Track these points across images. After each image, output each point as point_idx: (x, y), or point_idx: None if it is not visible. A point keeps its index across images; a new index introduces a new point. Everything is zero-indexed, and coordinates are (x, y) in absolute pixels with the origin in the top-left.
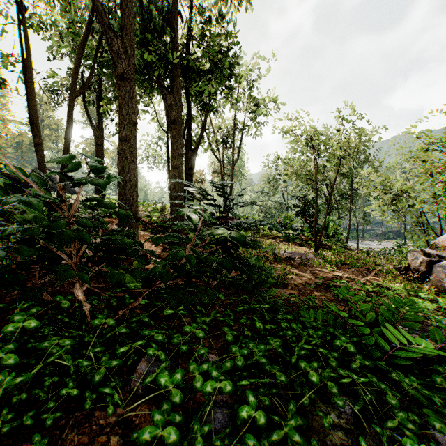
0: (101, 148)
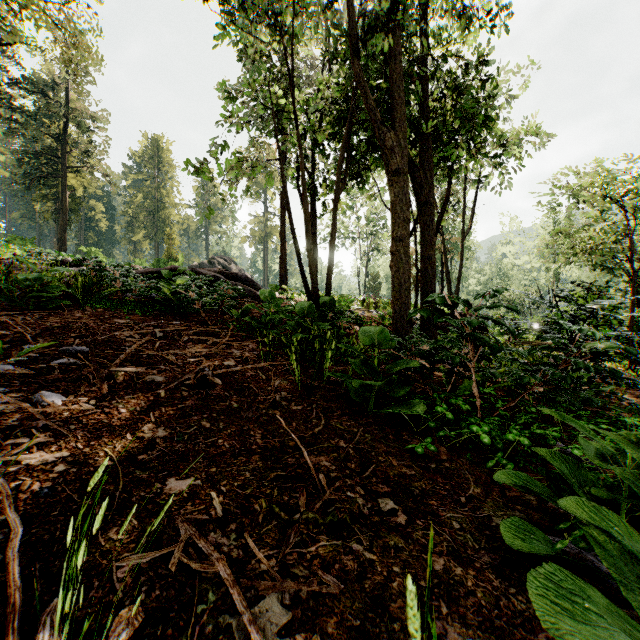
0: (315, 237)
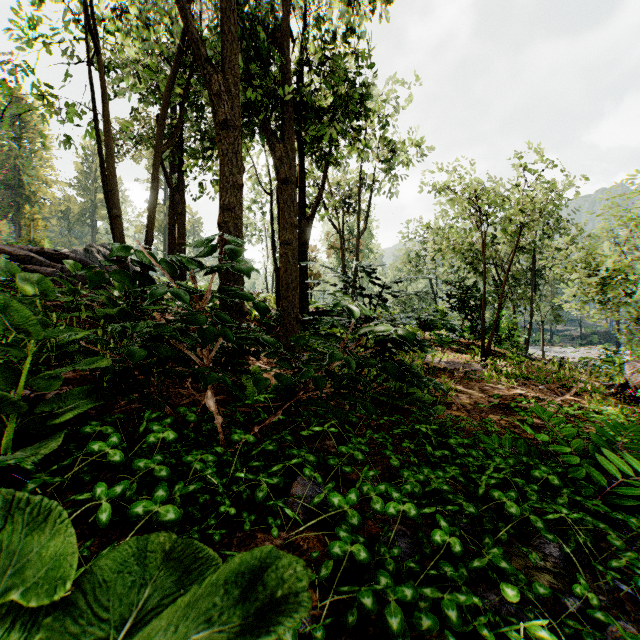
0: (182, 218)
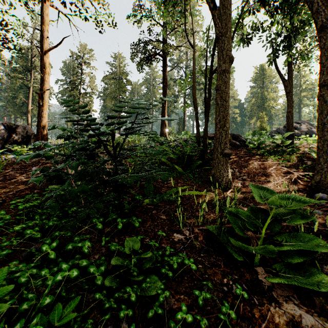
0: (289, 95)
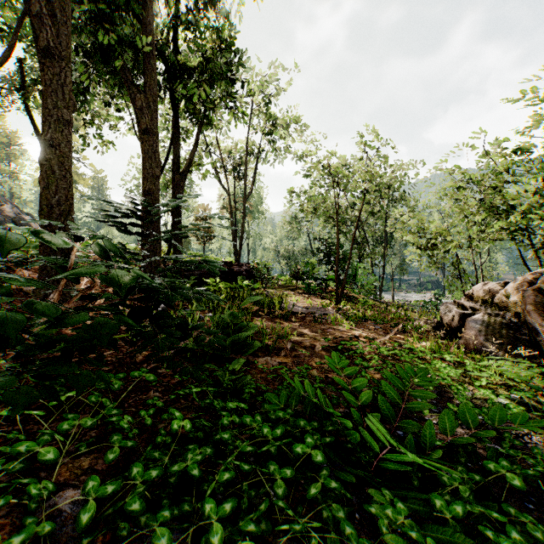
0: None
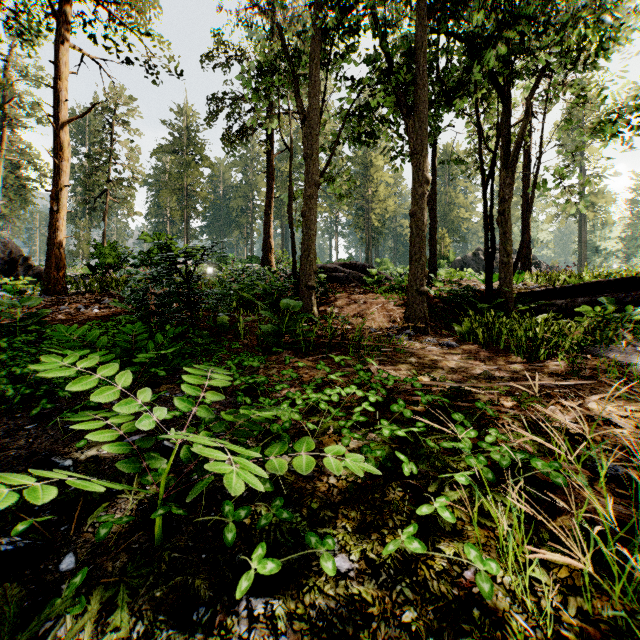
0: (432, 213)
